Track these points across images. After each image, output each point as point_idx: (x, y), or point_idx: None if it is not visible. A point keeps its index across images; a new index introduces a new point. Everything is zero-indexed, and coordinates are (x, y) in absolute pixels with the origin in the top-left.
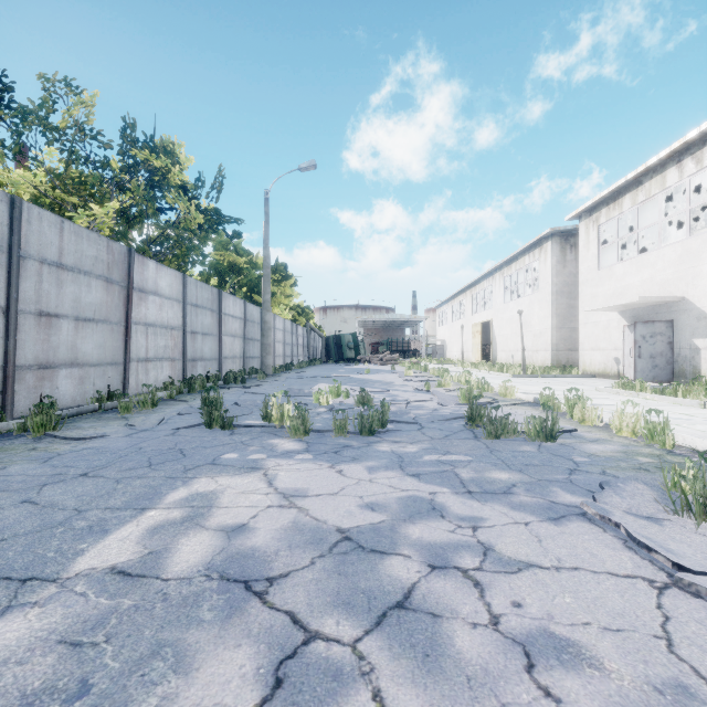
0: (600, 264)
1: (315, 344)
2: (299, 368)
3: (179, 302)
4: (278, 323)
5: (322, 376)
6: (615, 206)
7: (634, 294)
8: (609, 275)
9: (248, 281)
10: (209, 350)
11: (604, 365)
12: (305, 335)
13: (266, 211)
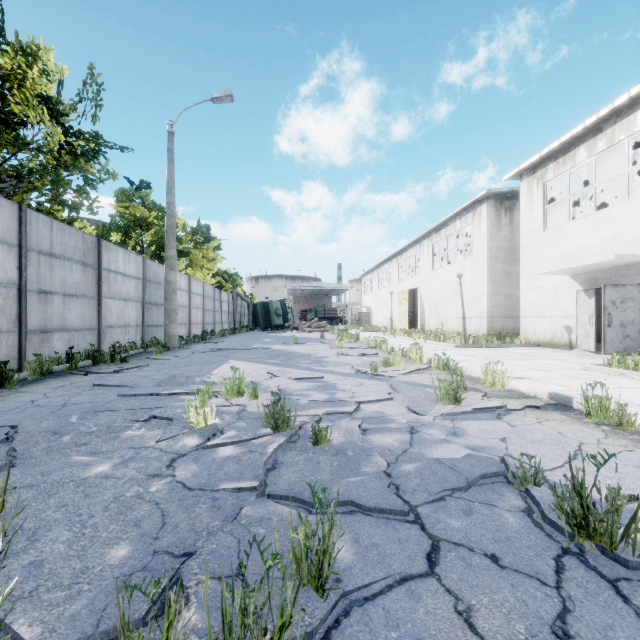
0: (546, 224)
1: (242, 310)
2: (221, 336)
3: (9, 245)
4: (196, 287)
5: (239, 348)
6: (566, 159)
7: (591, 255)
8: (558, 236)
9: (158, 238)
10: (78, 317)
11: (552, 333)
12: (231, 301)
13: (170, 147)
